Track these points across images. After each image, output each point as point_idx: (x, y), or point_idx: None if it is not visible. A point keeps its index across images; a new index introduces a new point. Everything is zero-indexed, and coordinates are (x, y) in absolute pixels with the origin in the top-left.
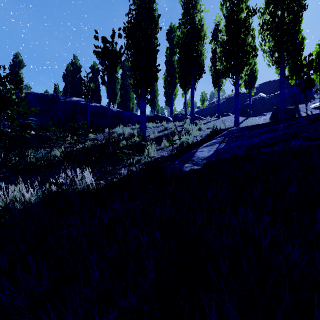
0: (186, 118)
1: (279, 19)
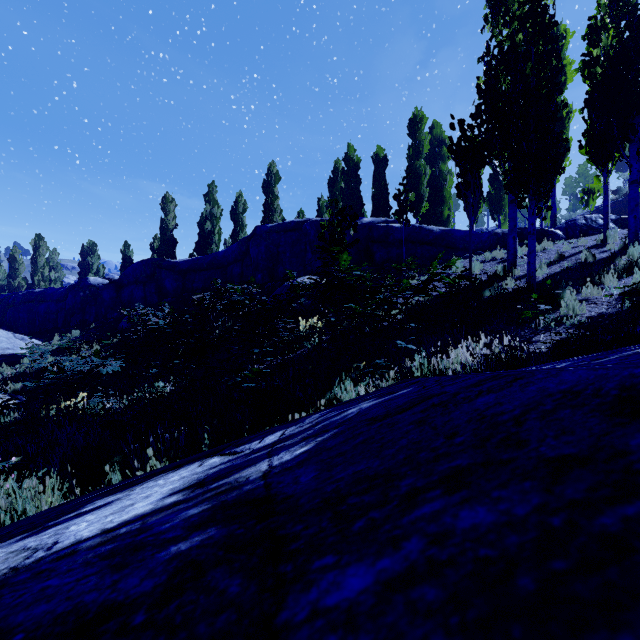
0: (607, 229)
1: None
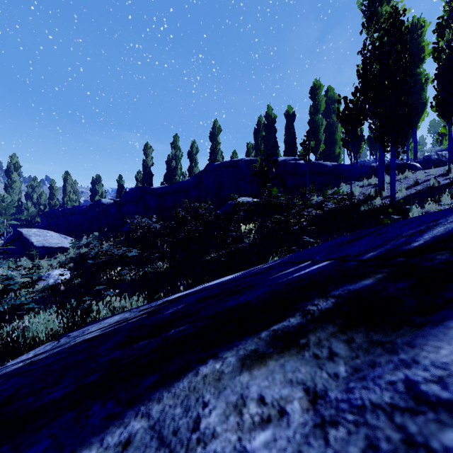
0: (451, 163)
1: None
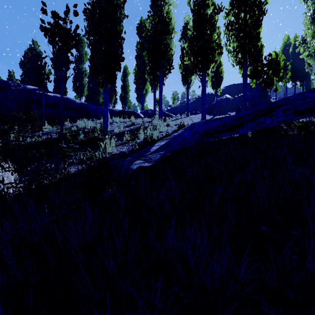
0: (155, 114)
1: (242, 21)
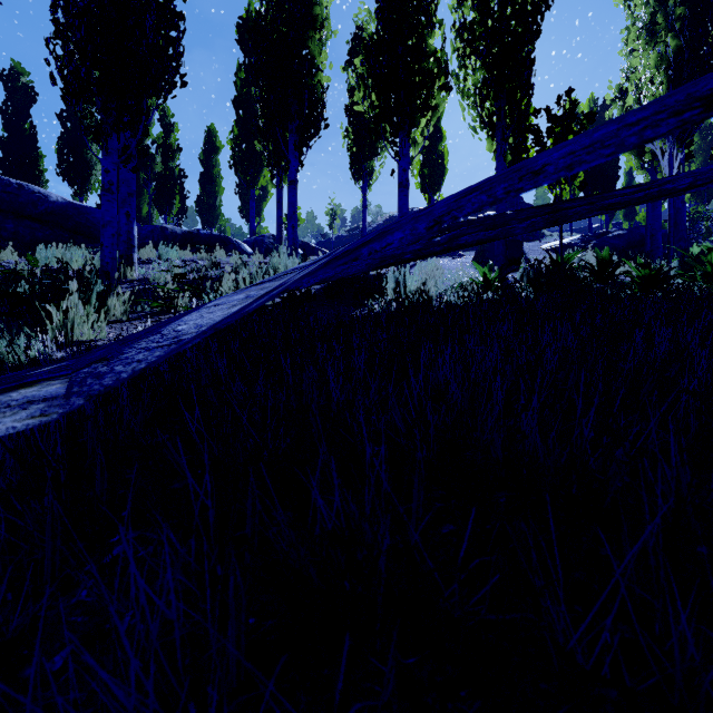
0: (281, 245)
1: (496, 19)
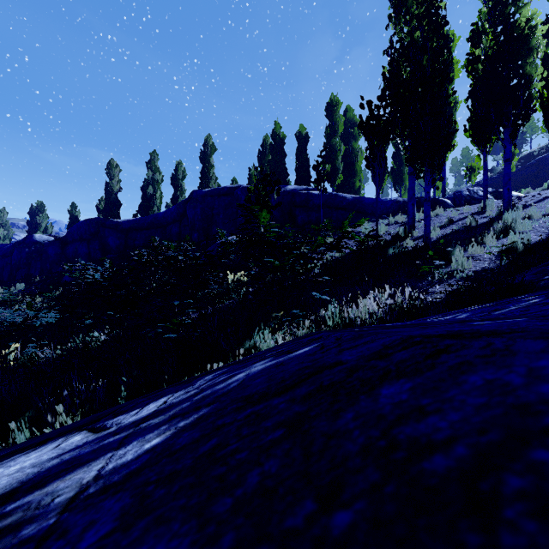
0: (486, 199)
1: None
